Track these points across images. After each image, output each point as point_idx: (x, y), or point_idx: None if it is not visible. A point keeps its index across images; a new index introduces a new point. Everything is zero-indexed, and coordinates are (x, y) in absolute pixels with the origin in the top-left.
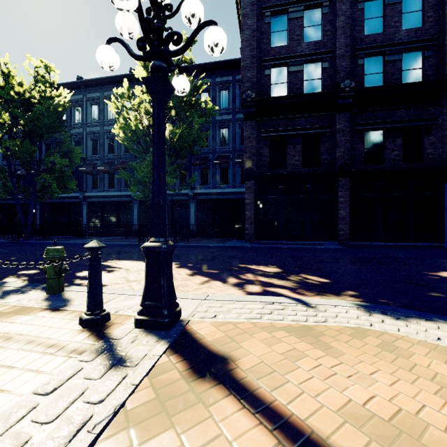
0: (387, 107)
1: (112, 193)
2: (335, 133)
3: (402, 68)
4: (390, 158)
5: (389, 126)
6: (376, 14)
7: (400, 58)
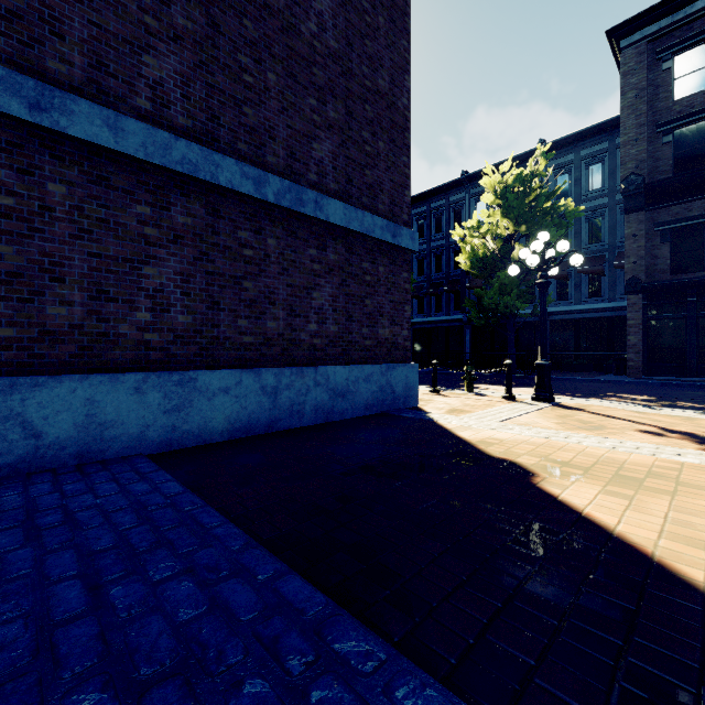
0: None
1: (440, 318)
2: None
3: None
4: None
5: None
6: None
7: None
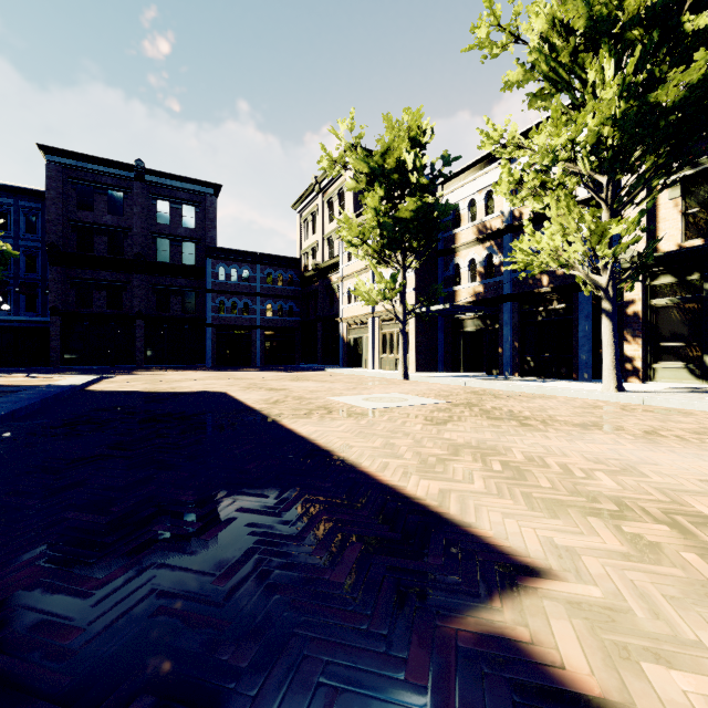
0: (173, 275)
1: None
2: (135, 287)
3: (183, 251)
4: (174, 309)
5: (173, 289)
6: (166, 211)
7: (181, 245)
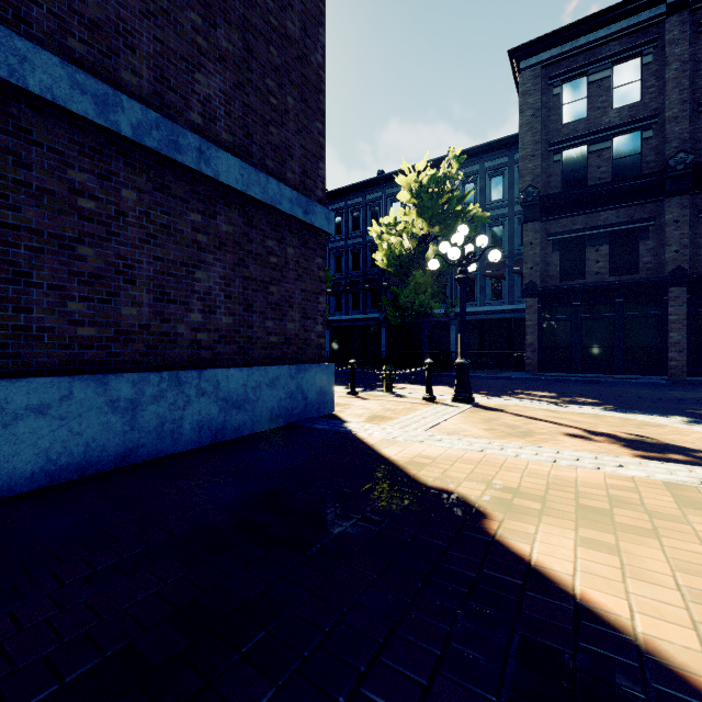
0: None
1: (358, 316)
2: (664, 225)
3: None
4: None
5: None
6: None
7: None
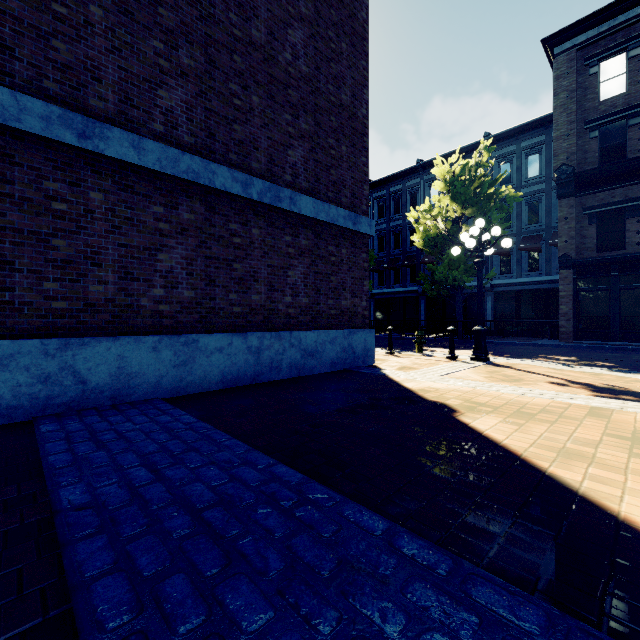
0: None
1: (398, 290)
2: None
3: None
4: None
5: None
6: None
7: None
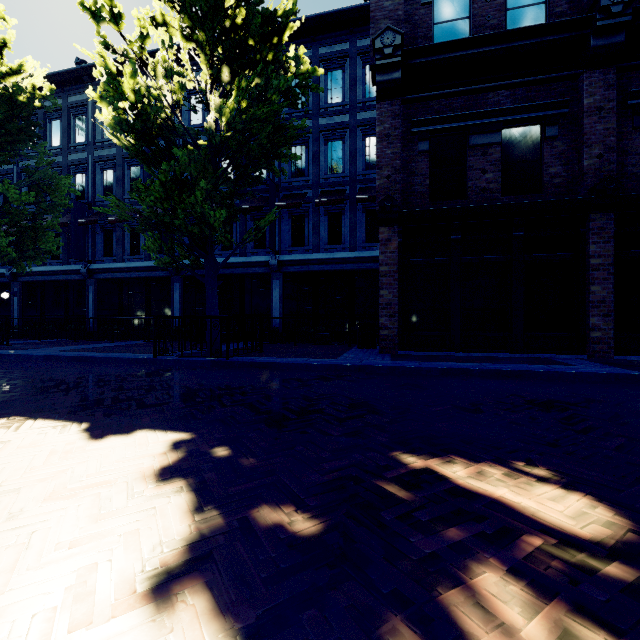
0: None
1: (136, 264)
2: (579, 116)
3: None
4: None
5: None
6: None
7: None
